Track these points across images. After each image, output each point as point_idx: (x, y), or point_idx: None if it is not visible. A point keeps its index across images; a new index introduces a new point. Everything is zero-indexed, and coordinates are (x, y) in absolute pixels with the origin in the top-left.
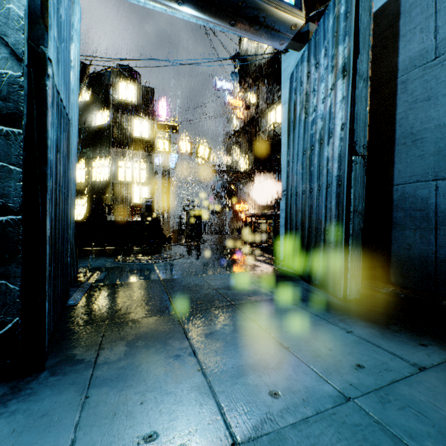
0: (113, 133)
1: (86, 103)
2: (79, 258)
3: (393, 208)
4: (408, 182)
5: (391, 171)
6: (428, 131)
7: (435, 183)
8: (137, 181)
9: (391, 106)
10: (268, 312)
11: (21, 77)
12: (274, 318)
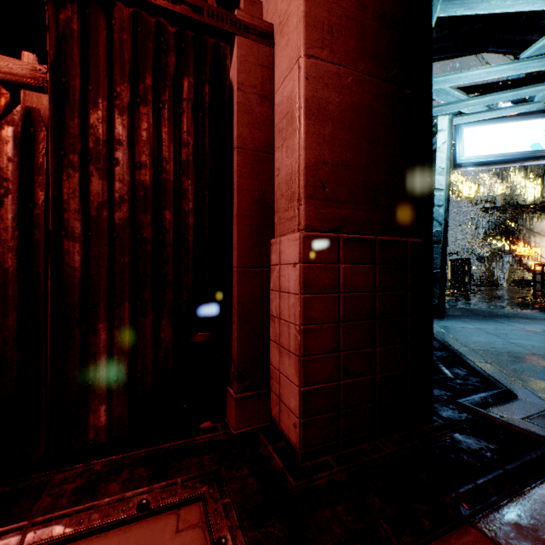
0: None
1: None
2: None
3: None
4: None
5: None
6: None
7: None
8: None
9: None
10: None
11: (441, 230)
12: None
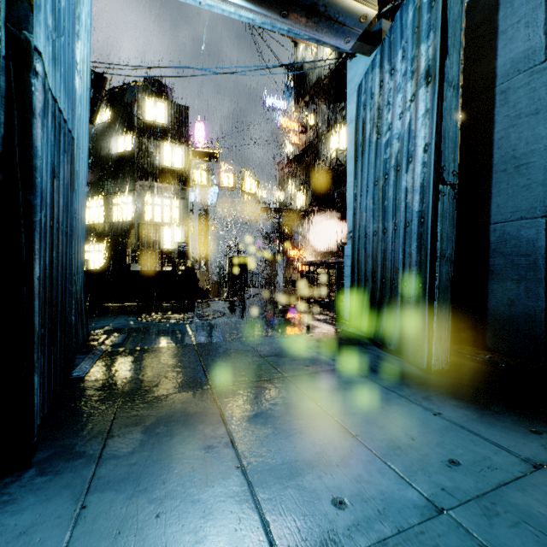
0: (138, 162)
1: (104, 125)
2: (94, 317)
3: (490, 253)
4: (509, 220)
5: (488, 205)
6: (536, 154)
7: (546, 221)
8: (168, 222)
9: (488, 122)
10: (330, 387)
11: None
12: (338, 394)
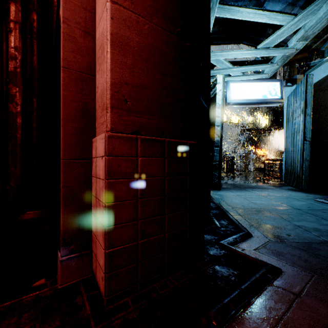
0: None
1: None
2: None
3: None
4: None
5: None
6: None
7: None
8: None
9: None
10: (270, 189)
11: (219, 139)
12: (272, 190)
